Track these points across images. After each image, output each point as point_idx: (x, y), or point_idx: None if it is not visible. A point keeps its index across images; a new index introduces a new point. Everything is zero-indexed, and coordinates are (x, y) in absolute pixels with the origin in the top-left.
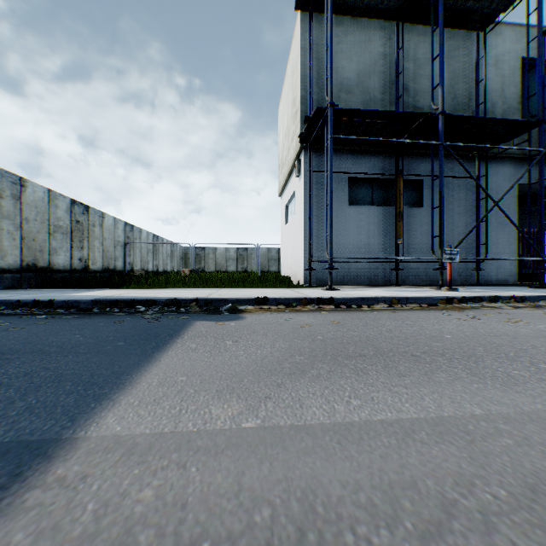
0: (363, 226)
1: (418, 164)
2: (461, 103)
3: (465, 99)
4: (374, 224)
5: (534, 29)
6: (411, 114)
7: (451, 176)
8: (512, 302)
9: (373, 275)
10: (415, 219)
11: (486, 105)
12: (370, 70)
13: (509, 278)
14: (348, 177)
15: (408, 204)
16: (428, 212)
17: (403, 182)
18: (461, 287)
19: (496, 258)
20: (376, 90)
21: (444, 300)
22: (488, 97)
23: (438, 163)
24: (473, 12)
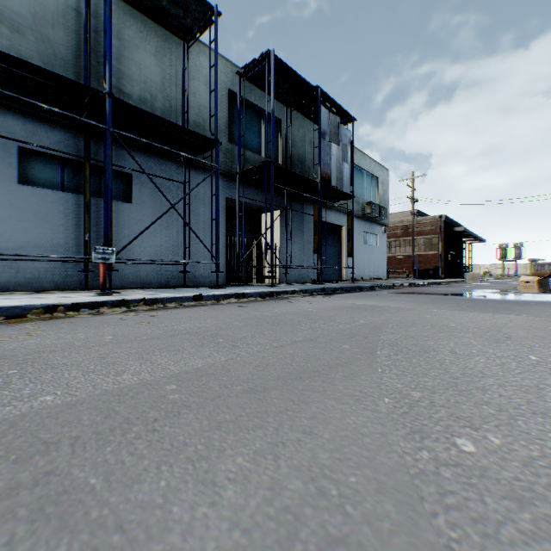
0: (46, 215)
1: (127, 155)
2: (174, 107)
3: (178, 104)
4: (63, 214)
5: (238, 69)
6: (71, 82)
7: (158, 175)
8: (142, 305)
9: (62, 277)
10: (124, 216)
11: (199, 118)
12: (55, 19)
13: (220, 280)
14: (20, 147)
15: (116, 197)
16: (140, 209)
17: (90, 167)
18: (149, 290)
19: (174, 261)
20: (65, 49)
21: (43, 309)
22: (201, 112)
23: (151, 160)
24: (172, 16)
